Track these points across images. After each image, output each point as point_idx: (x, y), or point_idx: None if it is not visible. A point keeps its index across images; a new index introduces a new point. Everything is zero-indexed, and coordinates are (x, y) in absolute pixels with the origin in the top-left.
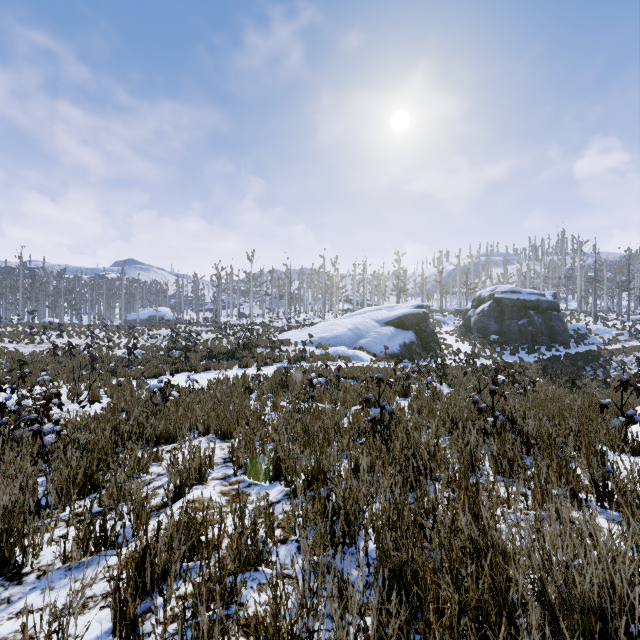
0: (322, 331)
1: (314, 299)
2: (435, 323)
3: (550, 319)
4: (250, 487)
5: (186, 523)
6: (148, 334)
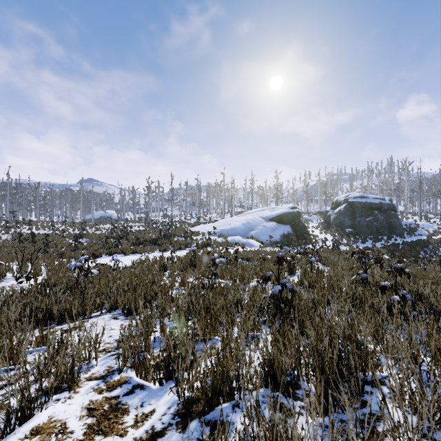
0: (223, 225)
1: (217, 204)
2: (304, 220)
3: (389, 217)
4: (132, 394)
5: None
6: (95, 227)
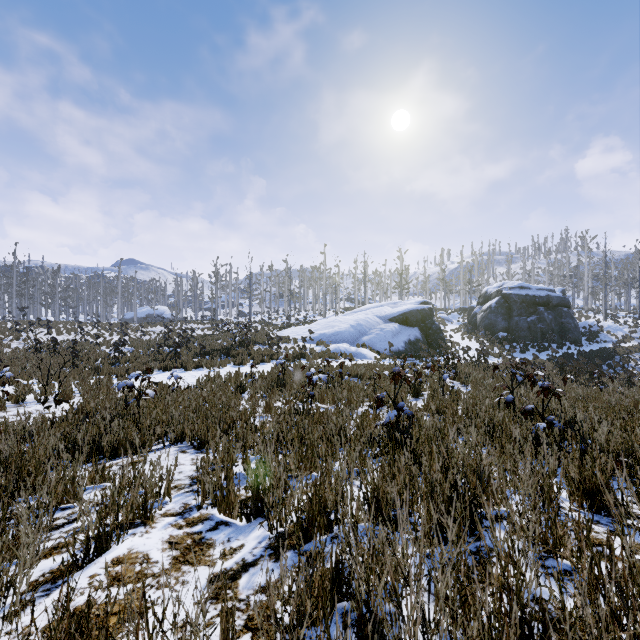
0: (323, 328)
1: (315, 297)
2: (439, 321)
3: (560, 316)
4: (217, 530)
5: (69, 632)
6: (141, 331)
